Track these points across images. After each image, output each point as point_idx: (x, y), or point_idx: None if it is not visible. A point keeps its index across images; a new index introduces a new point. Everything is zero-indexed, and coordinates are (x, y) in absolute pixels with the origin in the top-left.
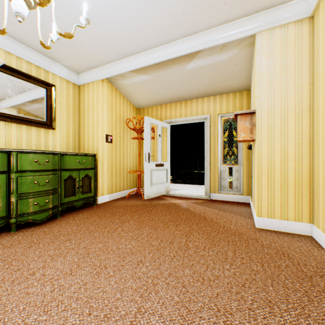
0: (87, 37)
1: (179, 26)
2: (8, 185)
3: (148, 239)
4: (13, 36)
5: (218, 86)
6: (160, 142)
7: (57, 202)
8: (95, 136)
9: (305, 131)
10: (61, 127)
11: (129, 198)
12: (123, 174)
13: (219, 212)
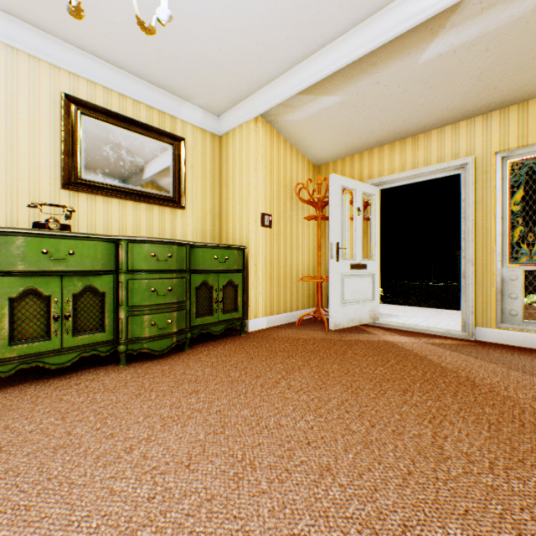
0: (228, 40)
1: None
2: (116, 292)
3: (341, 415)
4: (128, 69)
5: (497, 88)
6: (360, 222)
7: (184, 324)
8: (243, 216)
9: None
10: (193, 204)
11: (301, 326)
12: (290, 283)
13: (508, 372)
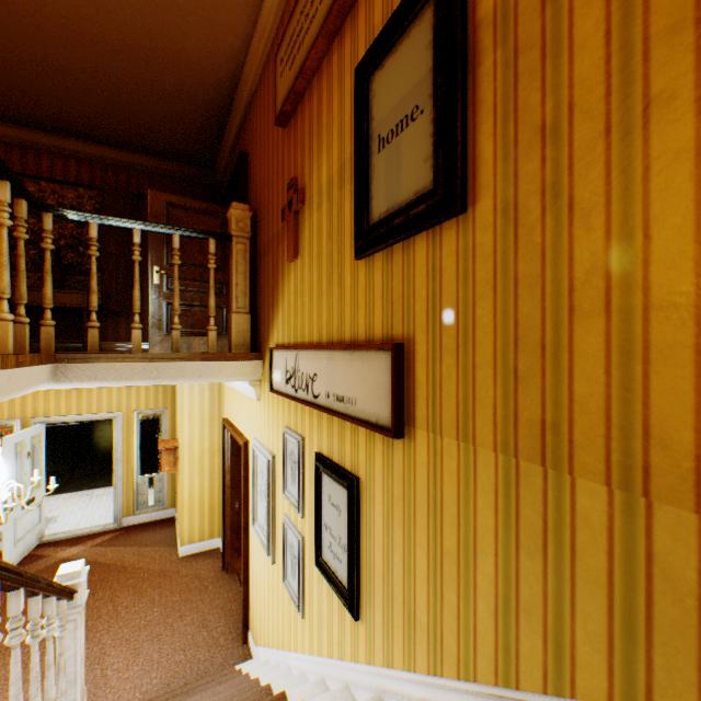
0: None
1: None
2: None
3: None
4: None
5: None
6: (31, 463)
7: None
8: None
9: (217, 467)
10: None
11: None
12: None
13: (141, 549)
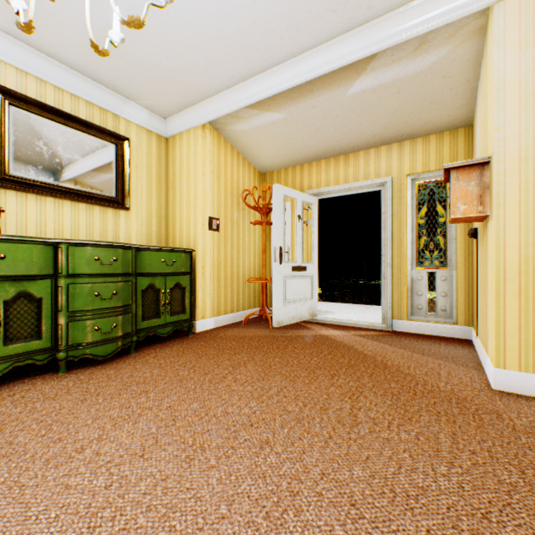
0: (176, 50)
1: (335, 10)
2: (54, 297)
3: (280, 399)
4: (65, 62)
5: (407, 123)
6: (300, 229)
7: (130, 327)
8: (191, 220)
9: None
10: (138, 206)
11: (247, 325)
12: (237, 284)
13: (412, 355)
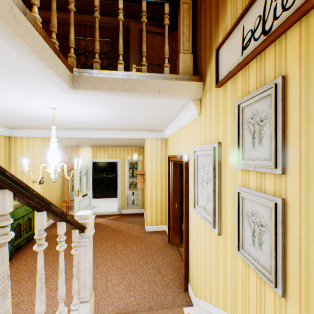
0: (40, 124)
1: (107, 128)
2: None
3: (95, 253)
4: None
5: (126, 144)
6: (86, 178)
7: (12, 247)
8: (30, 182)
9: (164, 186)
10: None
11: None
12: None
13: (128, 224)
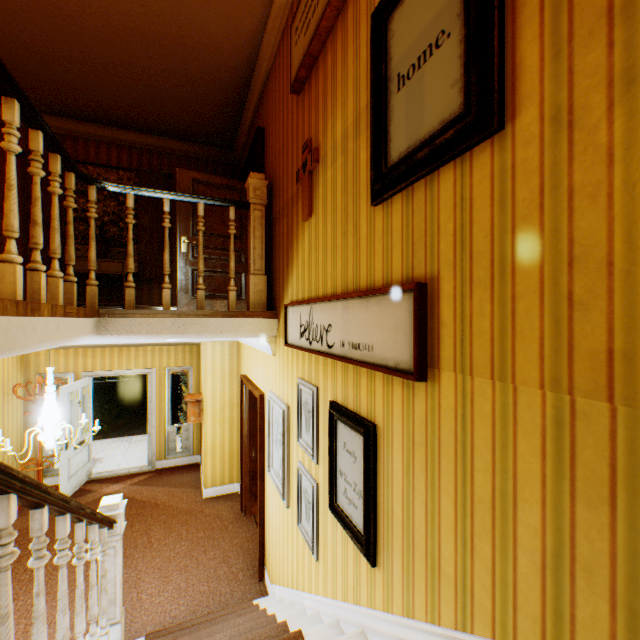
0: None
1: None
2: None
3: None
4: None
5: (167, 343)
6: (81, 410)
7: None
8: None
9: (235, 419)
10: None
11: (25, 510)
12: None
13: (171, 490)
